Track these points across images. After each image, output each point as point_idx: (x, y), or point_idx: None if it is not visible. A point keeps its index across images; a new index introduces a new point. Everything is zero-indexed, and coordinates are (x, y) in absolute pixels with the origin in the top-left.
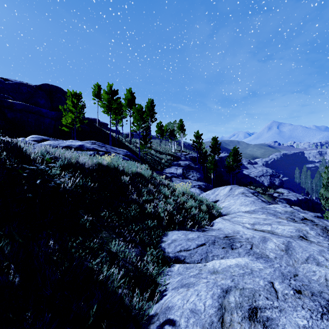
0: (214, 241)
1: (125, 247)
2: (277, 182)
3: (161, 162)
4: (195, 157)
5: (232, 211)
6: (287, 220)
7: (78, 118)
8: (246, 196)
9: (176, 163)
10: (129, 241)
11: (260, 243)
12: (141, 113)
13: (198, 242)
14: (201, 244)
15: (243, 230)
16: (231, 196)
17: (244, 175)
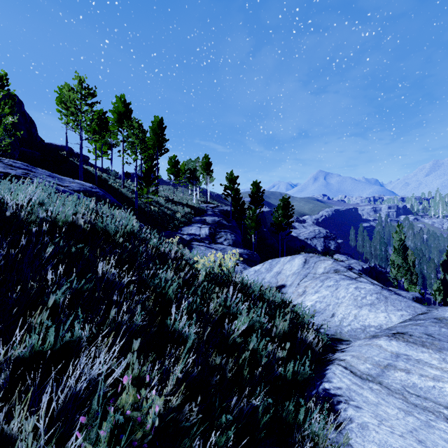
0: None
1: None
2: (333, 245)
3: (174, 217)
4: (228, 211)
5: (344, 324)
6: None
7: None
8: (351, 279)
9: (198, 218)
10: None
11: None
12: (138, 132)
13: None
14: None
15: None
16: (312, 277)
17: (292, 237)
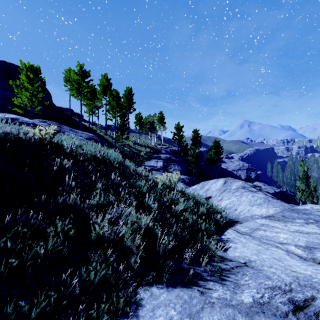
0: None
1: None
2: (253, 175)
3: (139, 155)
4: (176, 150)
5: (241, 214)
6: None
7: (36, 97)
8: (251, 191)
9: (156, 155)
10: None
11: None
12: (117, 99)
13: None
14: None
15: (317, 274)
16: (228, 191)
17: (222, 169)
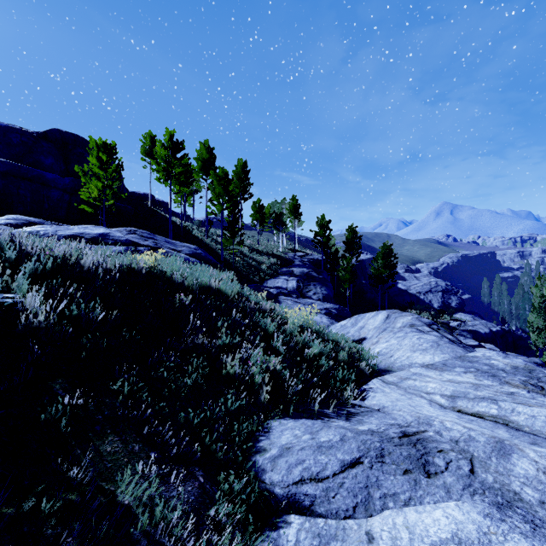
0: (380, 452)
1: (160, 479)
2: (455, 302)
3: (260, 269)
4: (318, 260)
5: (397, 362)
6: (527, 389)
7: (110, 189)
8: (420, 332)
9: (285, 270)
10: (175, 457)
11: (493, 458)
12: (224, 182)
13: (343, 455)
14: (352, 463)
15: (439, 416)
16: (390, 331)
17: (399, 291)
